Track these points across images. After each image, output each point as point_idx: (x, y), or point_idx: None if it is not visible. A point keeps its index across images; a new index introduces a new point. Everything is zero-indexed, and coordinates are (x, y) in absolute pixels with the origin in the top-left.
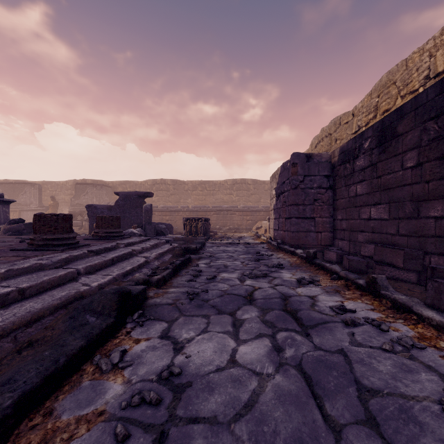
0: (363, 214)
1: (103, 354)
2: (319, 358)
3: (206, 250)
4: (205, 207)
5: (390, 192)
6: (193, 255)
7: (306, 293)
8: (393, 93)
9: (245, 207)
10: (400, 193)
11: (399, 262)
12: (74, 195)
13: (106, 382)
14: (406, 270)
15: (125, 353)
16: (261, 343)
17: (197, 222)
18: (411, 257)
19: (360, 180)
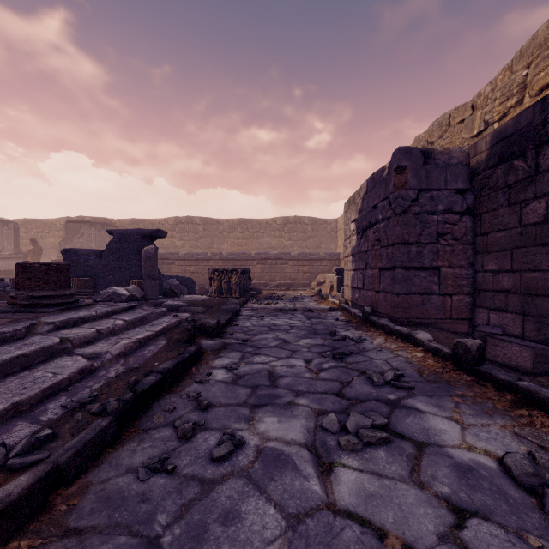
0: None
1: None
2: None
3: (238, 326)
4: (245, 253)
5: None
6: (209, 341)
7: None
8: None
9: (302, 254)
10: None
11: None
12: (64, 238)
13: None
14: None
15: None
16: None
17: (230, 275)
18: None
19: None
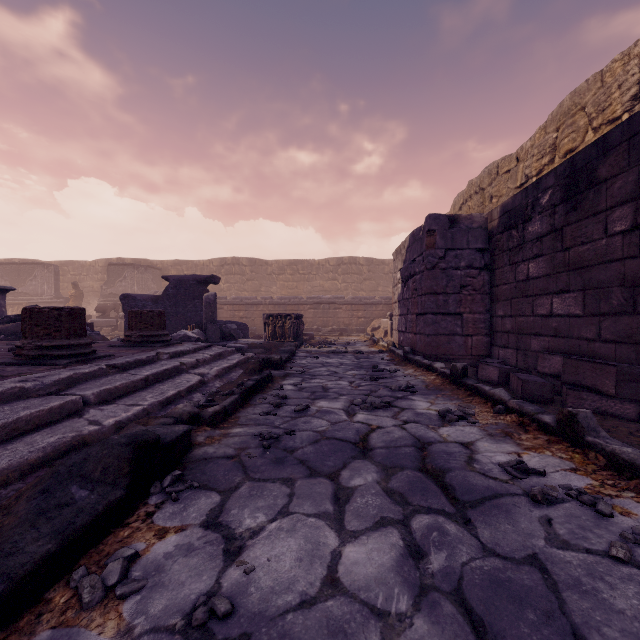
0: (540, 307)
1: (93, 564)
2: (494, 575)
3: (296, 363)
4: (296, 298)
5: (585, 273)
6: (275, 371)
7: (457, 436)
8: (581, 124)
9: (356, 299)
10: (603, 275)
11: (608, 386)
12: (106, 282)
13: (84, 632)
14: (620, 399)
15: (136, 560)
16: (385, 540)
17: (284, 320)
18: (629, 378)
19: (534, 254)
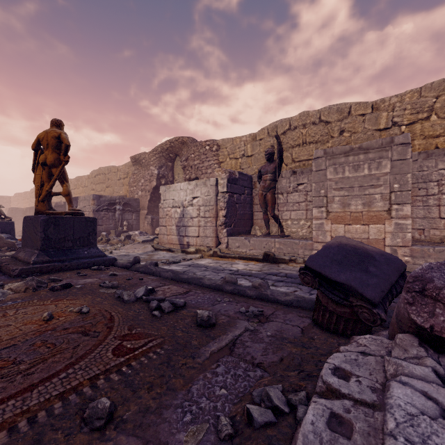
0: None
1: None
2: None
3: None
4: None
5: None
6: None
7: None
8: None
9: None
10: None
11: None
12: None
13: None
14: None
15: None
16: None
17: None
18: None
19: None
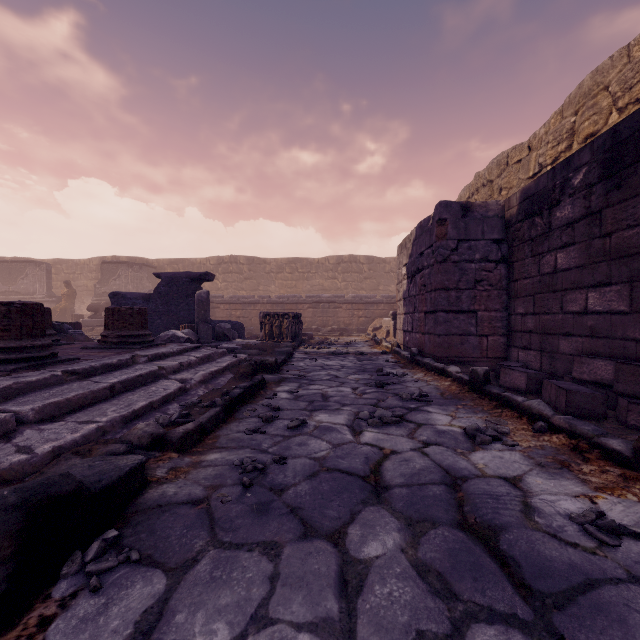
0: (571, 303)
1: None
2: None
3: (293, 366)
4: (295, 296)
5: (632, 261)
6: (269, 375)
7: (497, 468)
8: (604, 104)
9: (357, 297)
10: None
11: None
12: (100, 280)
13: None
14: None
15: None
16: None
17: (281, 319)
18: None
19: (564, 243)
